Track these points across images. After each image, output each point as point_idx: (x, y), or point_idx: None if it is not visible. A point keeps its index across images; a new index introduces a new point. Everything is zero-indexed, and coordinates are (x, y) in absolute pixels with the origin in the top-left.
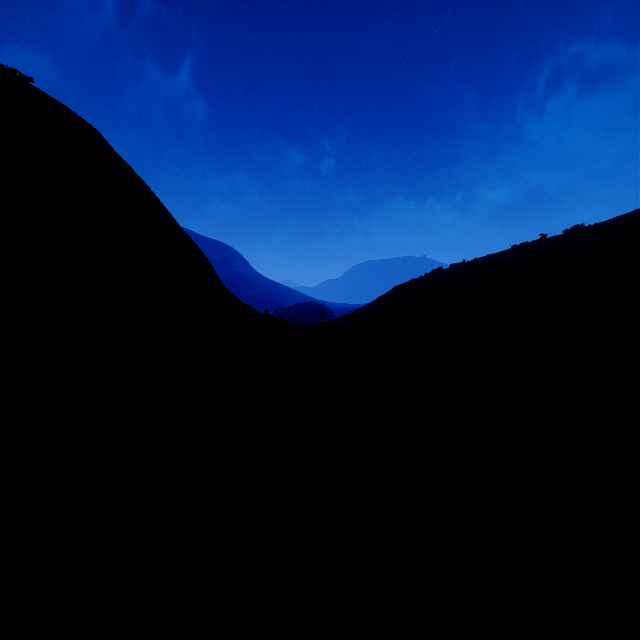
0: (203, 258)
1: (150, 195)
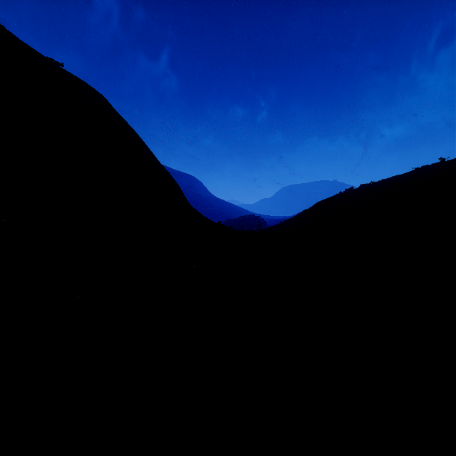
0: (174, 183)
1: (138, 140)
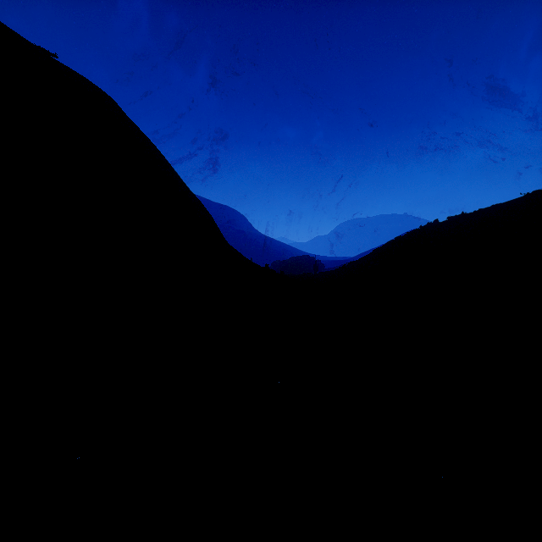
0: (206, 214)
1: (159, 157)
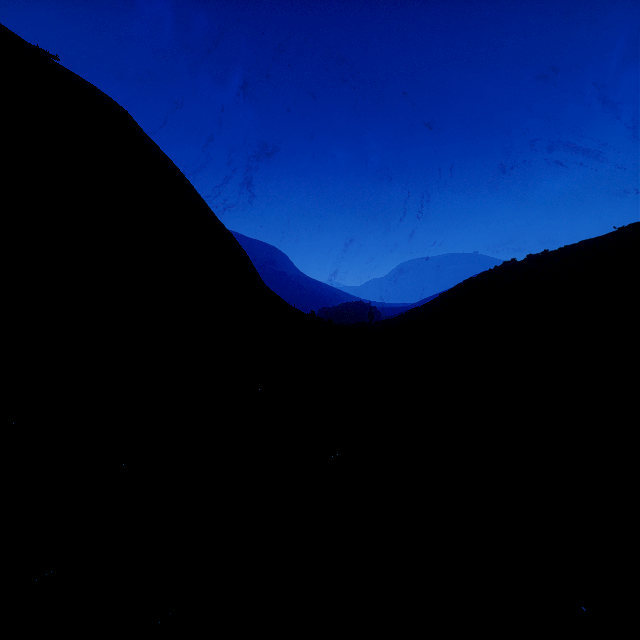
0: (240, 250)
1: (182, 181)
